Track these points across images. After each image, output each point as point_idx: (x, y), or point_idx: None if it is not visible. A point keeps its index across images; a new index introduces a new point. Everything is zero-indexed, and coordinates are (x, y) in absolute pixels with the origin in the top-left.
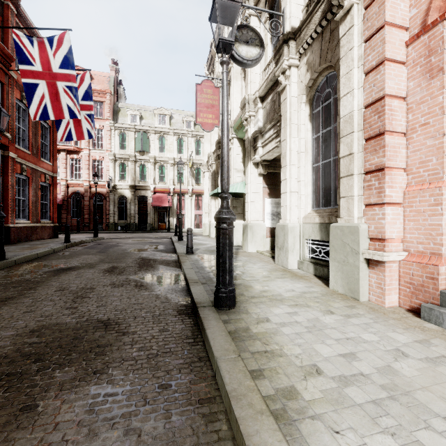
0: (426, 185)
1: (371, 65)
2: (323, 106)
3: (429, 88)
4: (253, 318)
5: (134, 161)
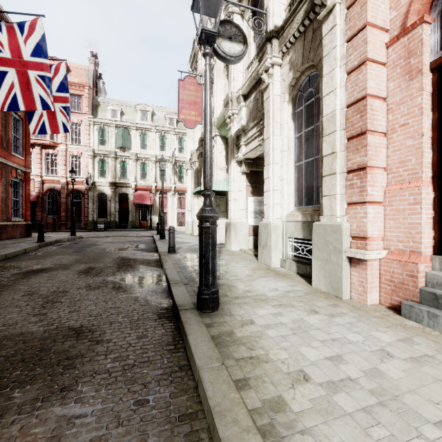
0: (405, 184)
1: (353, 64)
2: (305, 106)
3: (409, 89)
4: (237, 321)
5: (115, 157)
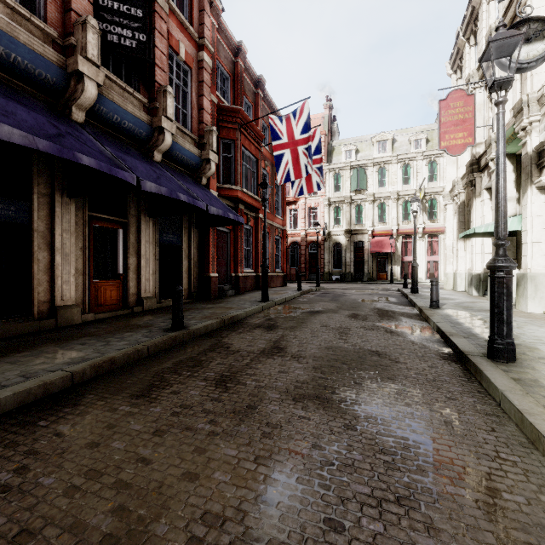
0: None
1: None
2: None
3: None
4: (543, 374)
5: (349, 202)
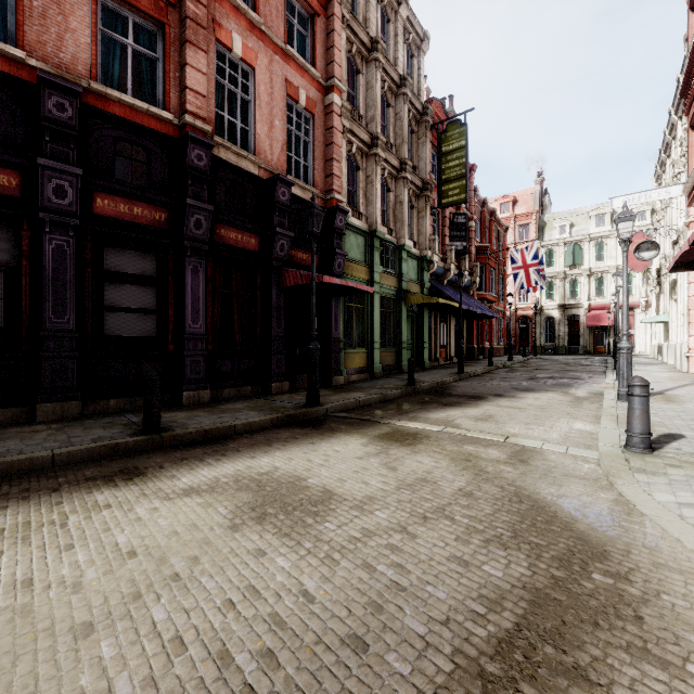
0: None
1: (687, 282)
2: None
3: None
4: None
5: (563, 277)
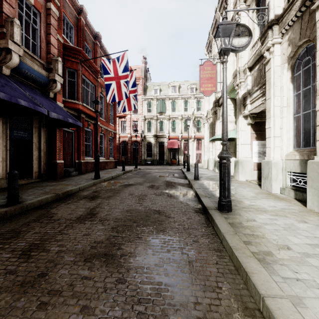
0: None
1: None
2: (303, 70)
3: None
4: (244, 218)
5: (156, 119)
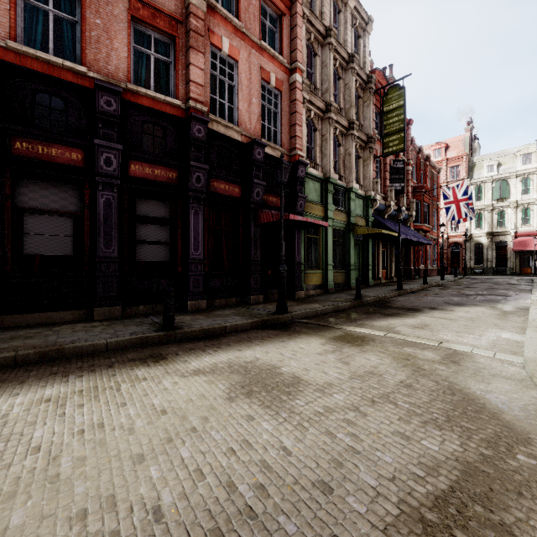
0: None
1: None
2: None
3: None
4: None
5: (491, 209)
